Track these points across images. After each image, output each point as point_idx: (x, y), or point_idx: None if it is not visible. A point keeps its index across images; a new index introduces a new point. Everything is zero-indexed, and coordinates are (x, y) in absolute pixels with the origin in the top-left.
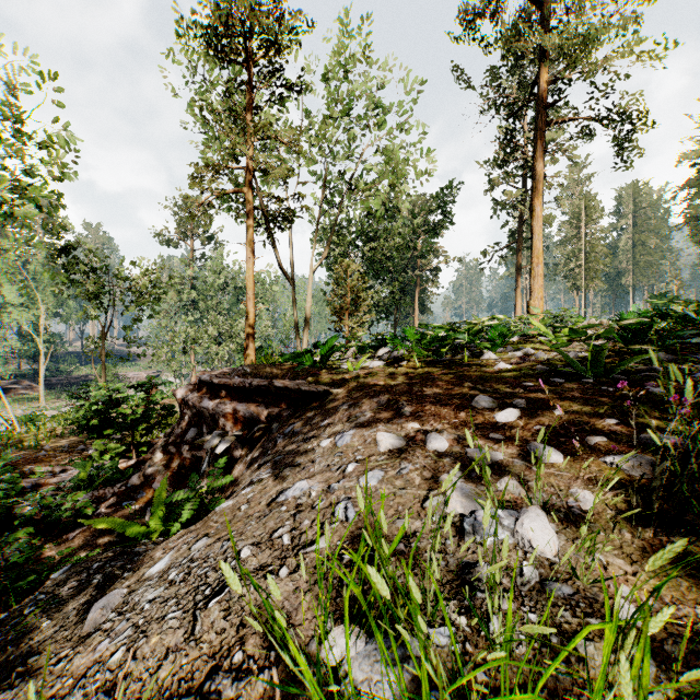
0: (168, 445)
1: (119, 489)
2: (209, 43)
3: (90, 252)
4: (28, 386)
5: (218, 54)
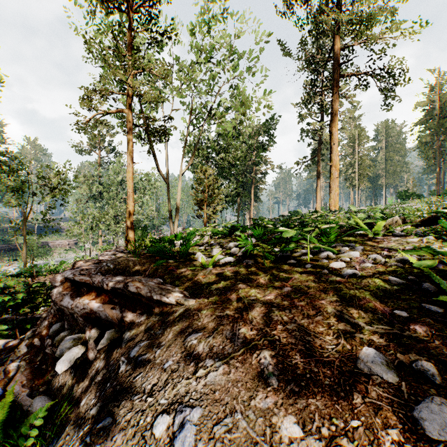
0: (34, 337)
1: None
2: None
3: (15, 157)
4: None
5: (102, 2)
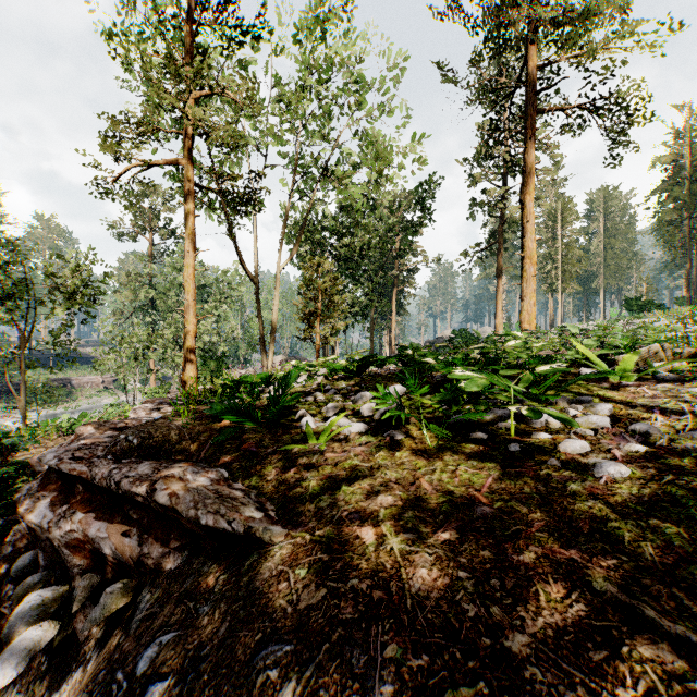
0: None
1: None
2: None
3: (8, 242)
4: None
5: None
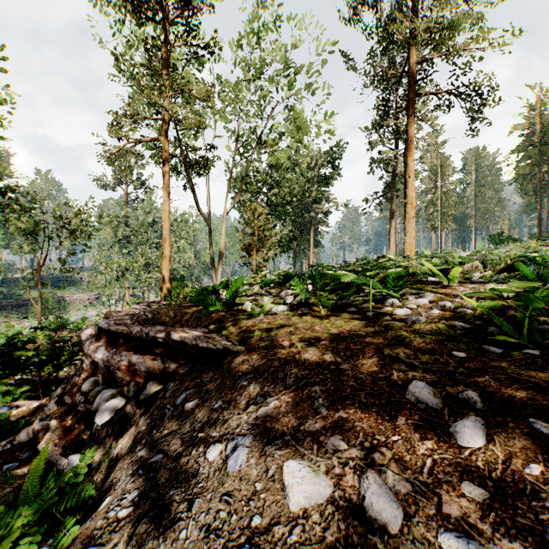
0: (64, 395)
1: (4, 447)
2: (125, 1)
3: (27, 193)
4: None
5: (134, 12)
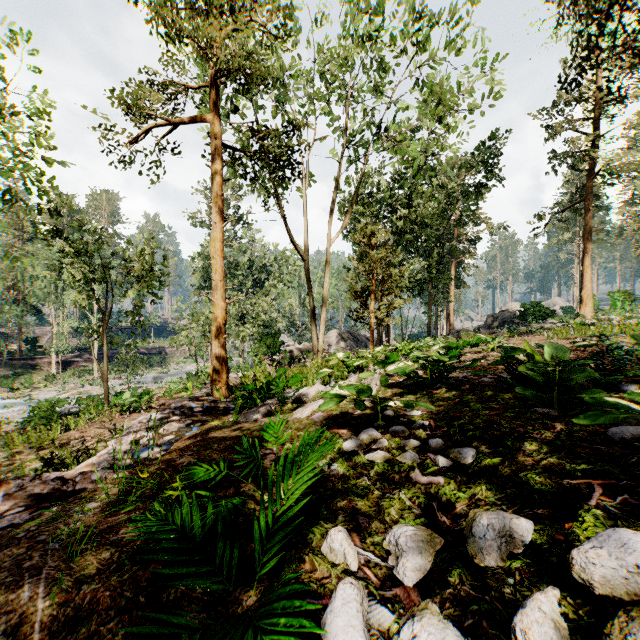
0: None
1: None
2: None
3: (95, 233)
4: (88, 359)
5: None
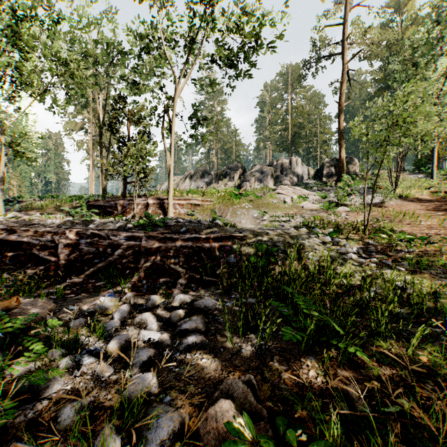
0: None
1: None
2: None
3: None
4: None
5: None
